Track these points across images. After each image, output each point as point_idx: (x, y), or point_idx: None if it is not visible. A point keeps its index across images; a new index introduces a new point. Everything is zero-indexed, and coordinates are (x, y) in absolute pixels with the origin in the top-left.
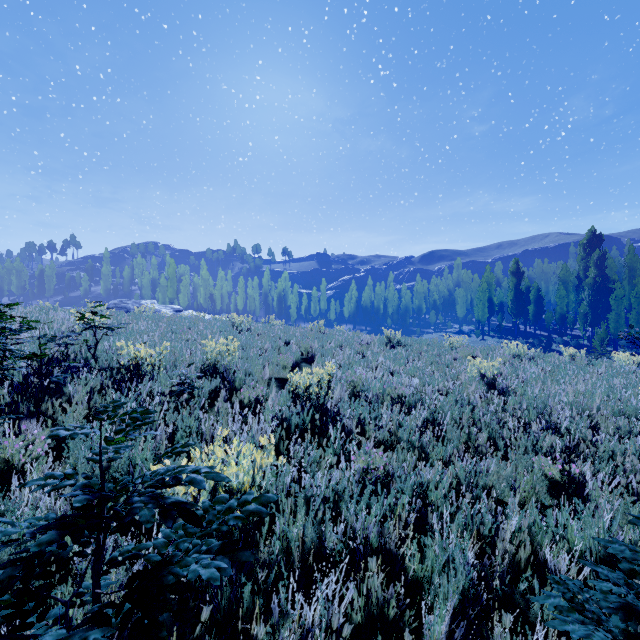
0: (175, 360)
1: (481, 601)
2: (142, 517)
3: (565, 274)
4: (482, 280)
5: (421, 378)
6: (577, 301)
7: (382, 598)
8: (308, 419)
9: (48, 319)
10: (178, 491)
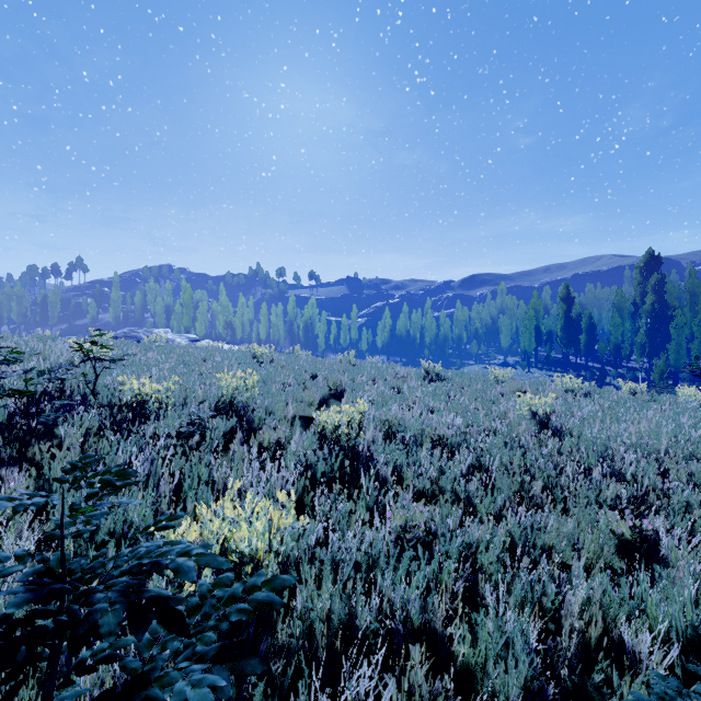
0: (186, 396)
1: (546, 694)
2: (103, 626)
3: (620, 300)
4: (529, 307)
5: (464, 416)
6: (633, 330)
7: (427, 696)
8: (336, 465)
9: (45, 350)
10: None
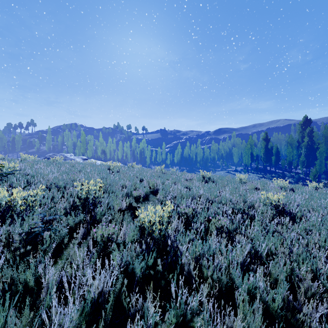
0: (54, 197)
1: None
2: None
3: (291, 140)
4: (247, 143)
5: (231, 207)
6: (297, 154)
7: None
8: (151, 260)
9: None
10: None
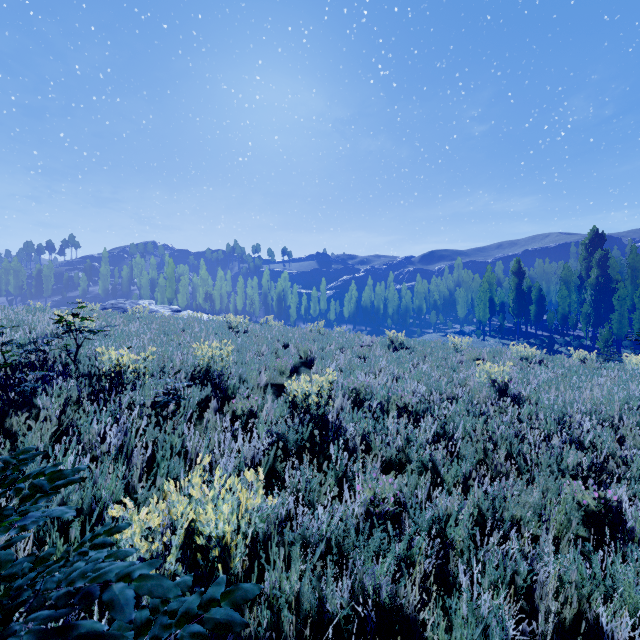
0: (163, 366)
1: None
2: None
3: (567, 274)
4: (483, 280)
5: (427, 384)
6: (579, 301)
7: None
8: (307, 434)
9: (33, 321)
10: (139, 547)
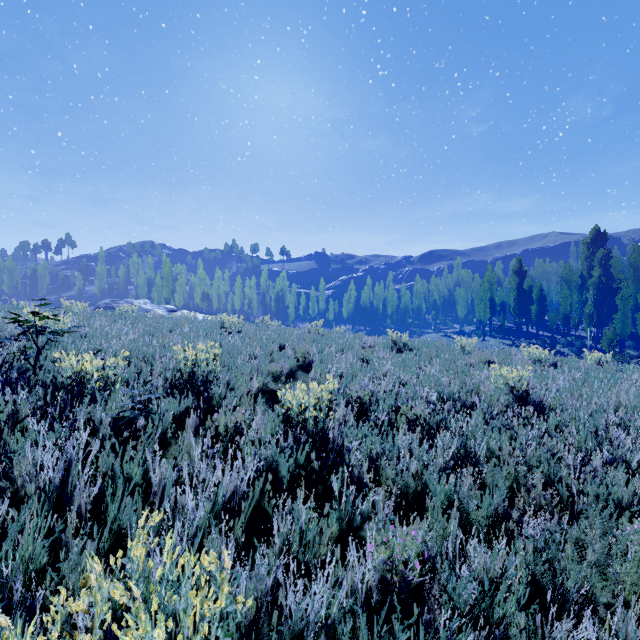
0: (140, 371)
1: None
2: None
3: (568, 273)
4: (484, 279)
5: (438, 390)
6: (580, 301)
7: None
8: (302, 458)
9: (5, 320)
10: None
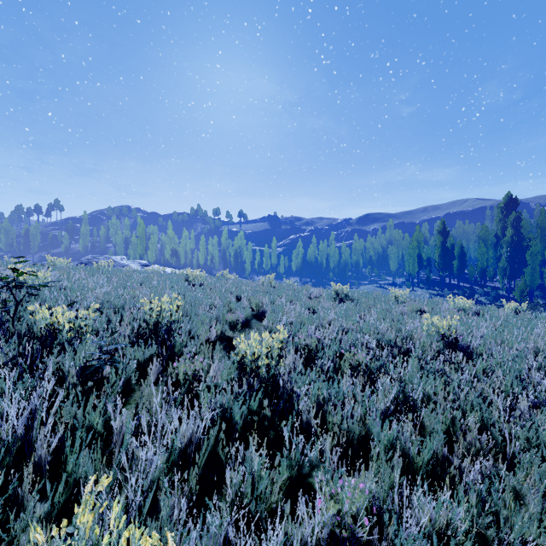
0: (110, 322)
1: None
2: None
3: (485, 233)
4: (412, 238)
5: (377, 338)
6: (495, 257)
7: None
8: (255, 404)
9: None
10: None
